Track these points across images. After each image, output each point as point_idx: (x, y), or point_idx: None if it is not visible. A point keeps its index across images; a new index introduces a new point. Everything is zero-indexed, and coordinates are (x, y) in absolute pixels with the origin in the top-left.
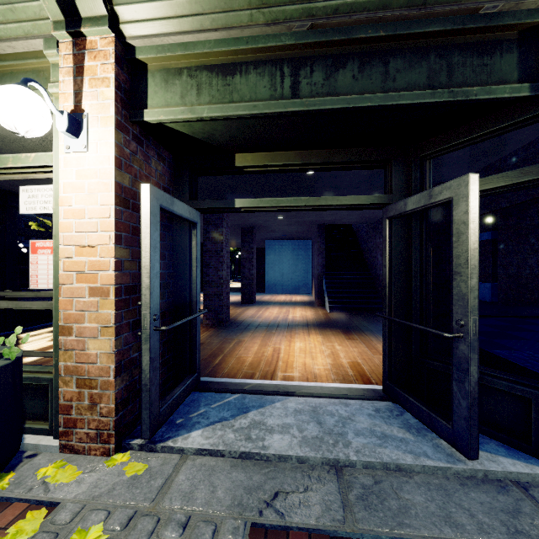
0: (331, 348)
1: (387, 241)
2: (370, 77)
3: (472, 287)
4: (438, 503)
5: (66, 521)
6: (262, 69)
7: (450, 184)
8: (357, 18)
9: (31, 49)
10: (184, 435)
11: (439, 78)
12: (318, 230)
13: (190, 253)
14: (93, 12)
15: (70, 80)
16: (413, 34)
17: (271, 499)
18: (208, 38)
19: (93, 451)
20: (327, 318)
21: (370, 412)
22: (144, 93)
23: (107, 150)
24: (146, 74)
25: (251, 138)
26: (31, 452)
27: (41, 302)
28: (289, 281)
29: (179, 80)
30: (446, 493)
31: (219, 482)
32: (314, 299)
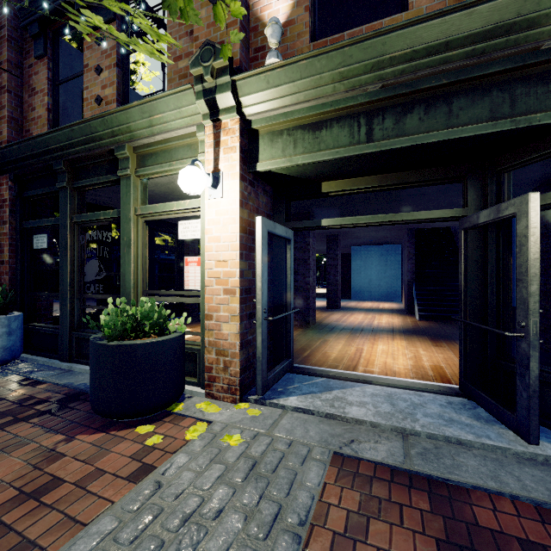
0: (414, 352)
1: (463, 250)
2: (435, 117)
3: (531, 293)
4: (489, 468)
5: (218, 430)
6: (343, 123)
7: (514, 202)
8: (421, 74)
9: (187, 132)
10: (284, 398)
11: (501, 110)
12: (407, 235)
13: (286, 264)
14: (226, 105)
15: (211, 151)
16: (475, 77)
17: (348, 443)
18: (302, 107)
19: (225, 399)
20: (415, 326)
21: (443, 403)
22: (257, 151)
23: (234, 195)
24: (258, 137)
25: (334, 171)
26: (189, 395)
27: (192, 298)
28: (376, 288)
29: (281, 139)
30: (500, 464)
31: (311, 428)
32: (404, 307)
